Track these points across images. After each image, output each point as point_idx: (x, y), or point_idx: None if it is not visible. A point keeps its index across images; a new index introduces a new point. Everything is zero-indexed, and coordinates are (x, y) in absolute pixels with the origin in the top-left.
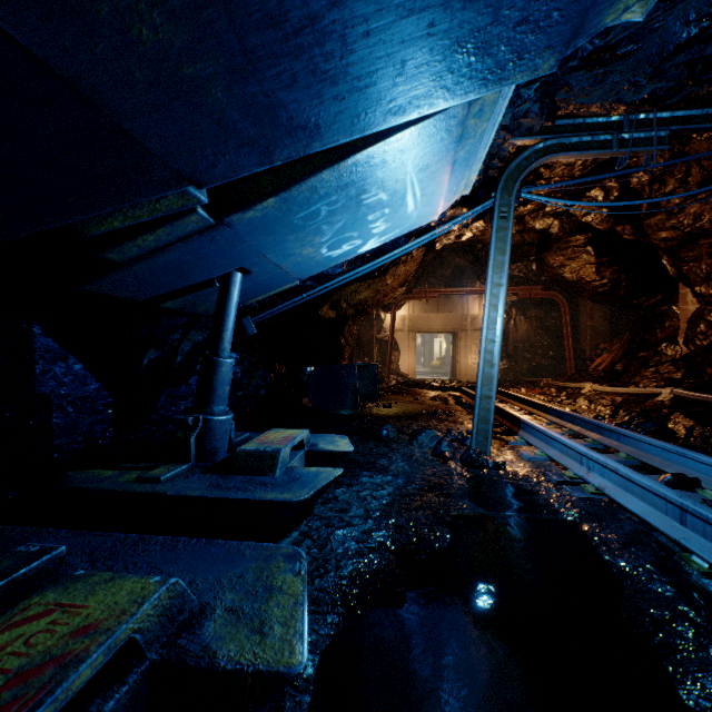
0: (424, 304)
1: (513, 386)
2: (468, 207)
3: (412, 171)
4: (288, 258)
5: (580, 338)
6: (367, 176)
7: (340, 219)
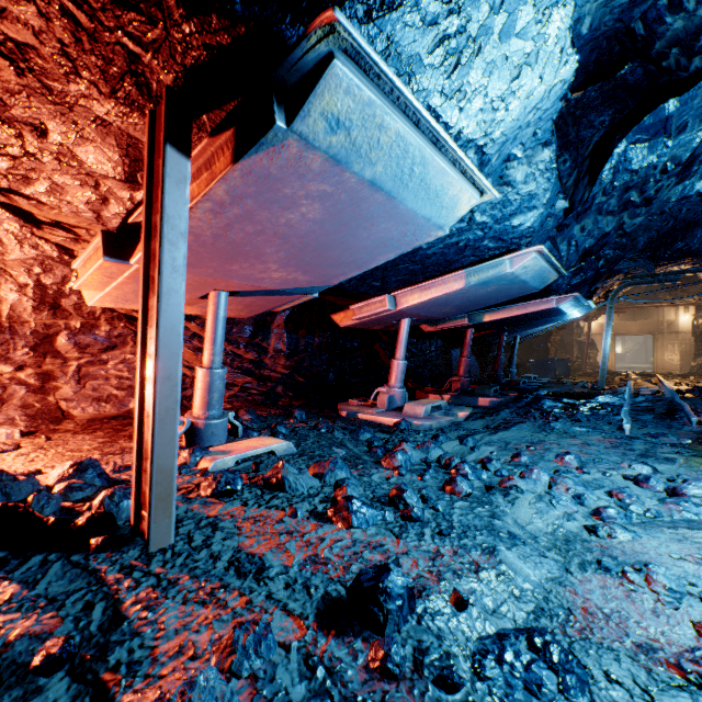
0: (620, 314)
1: (695, 377)
2: (601, 300)
3: None
4: (531, 331)
5: None
6: None
7: None
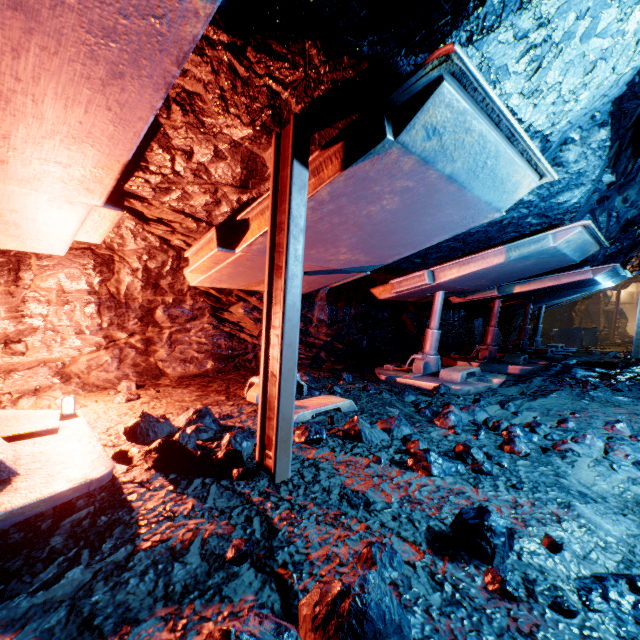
0: None
1: None
2: (635, 268)
3: None
4: (558, 300)
5: None
6: None
7: None
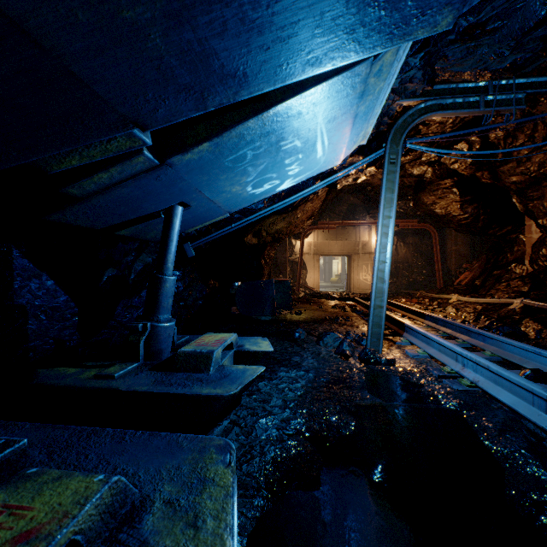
0: (326, 233)
1: (395, 297)
2: (364, 155)
3: (322, 122)
4: (220, 195)
5: (447, 260)
6: (285, 125)
7: (263, 162)
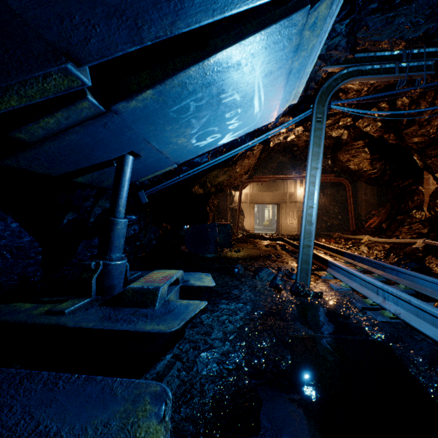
0: (259, 185)
1: (316, 238)
2: (293, 116)
3: (259, 76)
4: (167, 146)
5: (358, 207)
6: (225, 76)
7: (205, 115)
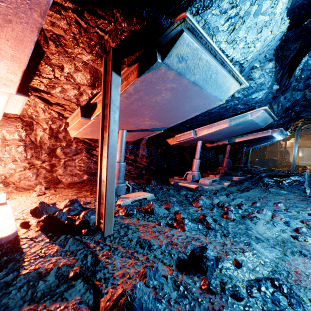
0: (301, 137)
1: None
2: (292, 131)
3: None
4: (257, 146)
5: None
6: None
7: None
